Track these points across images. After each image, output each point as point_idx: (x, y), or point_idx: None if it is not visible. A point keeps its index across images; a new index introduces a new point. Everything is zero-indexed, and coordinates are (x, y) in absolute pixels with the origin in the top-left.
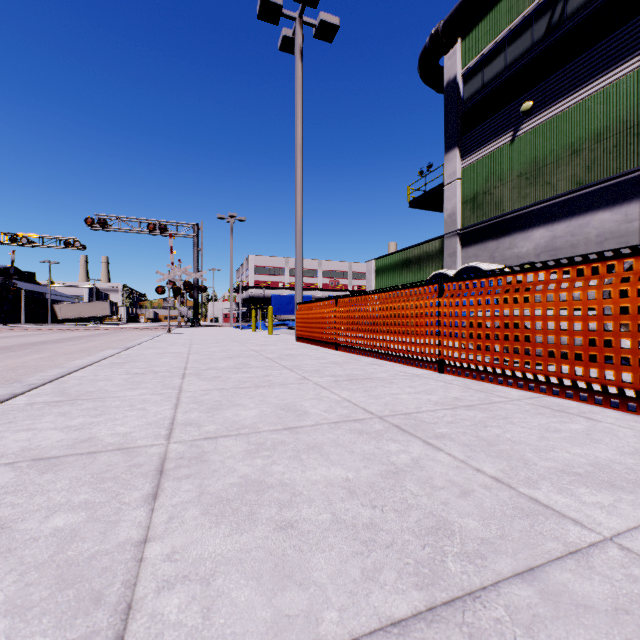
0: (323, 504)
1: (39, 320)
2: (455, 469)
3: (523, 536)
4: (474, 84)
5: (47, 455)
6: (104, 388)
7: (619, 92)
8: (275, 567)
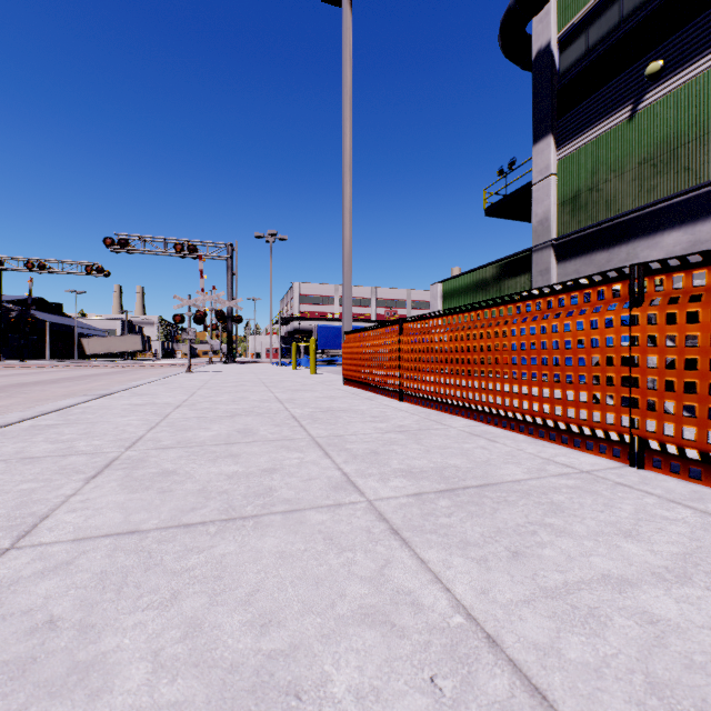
0: None
1: (66, 356)
2: None
3: None
4: (574, 50)
5: None
6: None
7: None
8: None
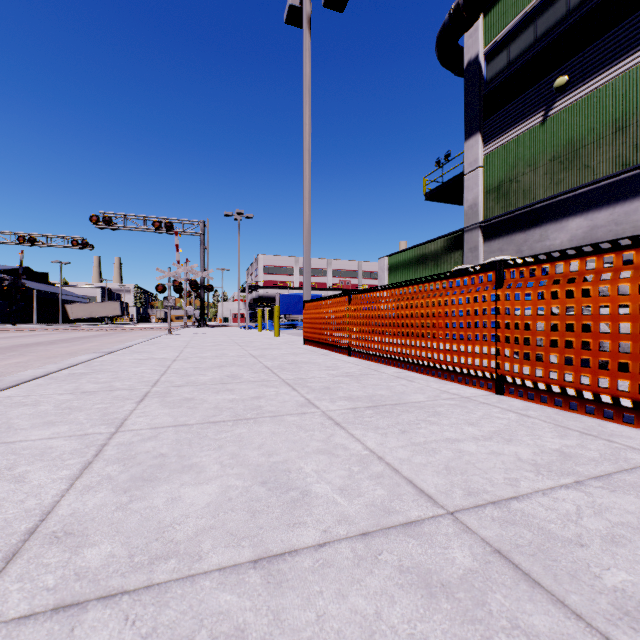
0: None
1: (51, 320)
2: None
3: None
4: (498, 62)
5: None
6: (11, 421)
7: None
8: None
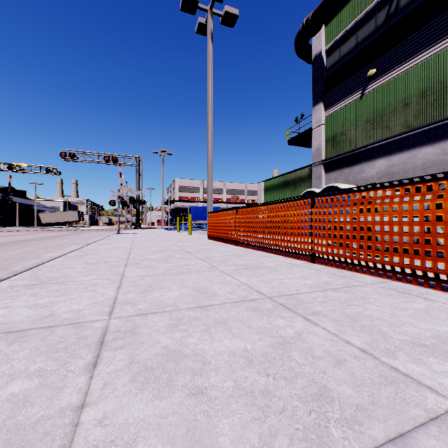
0: (227, 372)
1: (28, 224)
2: (329, 341)
3: (390, 403)
4: (334, 57)
5: (16, 328)
6: (67, 274)
7: (438, 62)
8: (187, 432)
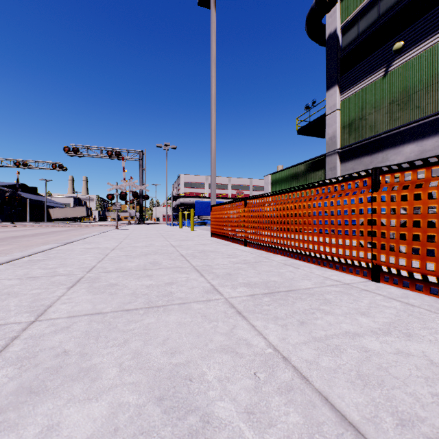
0: None
1: (39, 219)
2: None
3: None
4: (351, 34)
5: None
6: None
7: None
8: None
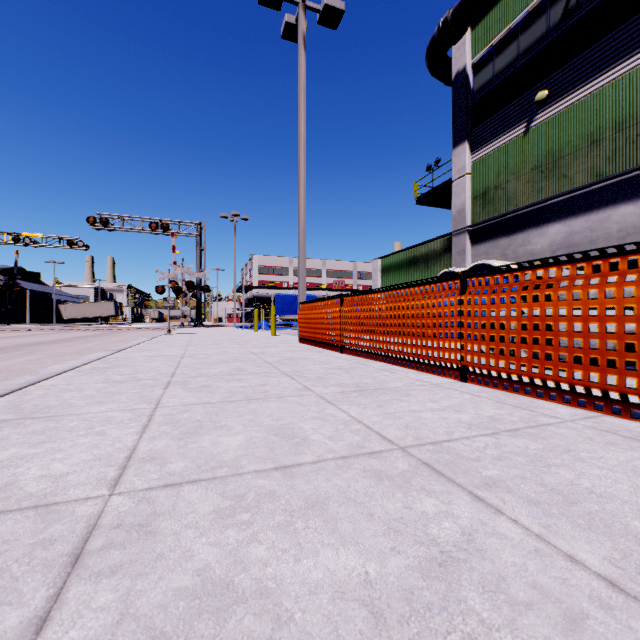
0: None
1: (44, 320)
2: (535, 556)
3: None
4: (485, 75)
5: None
6: (69, 401)
7: None
8: None
